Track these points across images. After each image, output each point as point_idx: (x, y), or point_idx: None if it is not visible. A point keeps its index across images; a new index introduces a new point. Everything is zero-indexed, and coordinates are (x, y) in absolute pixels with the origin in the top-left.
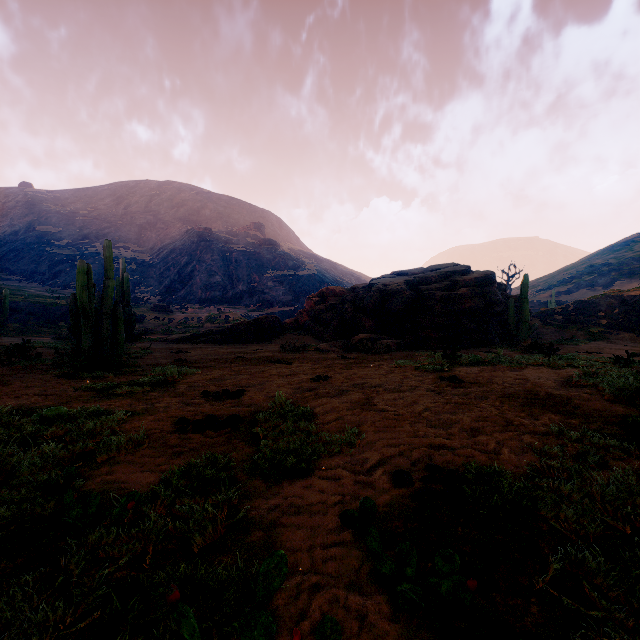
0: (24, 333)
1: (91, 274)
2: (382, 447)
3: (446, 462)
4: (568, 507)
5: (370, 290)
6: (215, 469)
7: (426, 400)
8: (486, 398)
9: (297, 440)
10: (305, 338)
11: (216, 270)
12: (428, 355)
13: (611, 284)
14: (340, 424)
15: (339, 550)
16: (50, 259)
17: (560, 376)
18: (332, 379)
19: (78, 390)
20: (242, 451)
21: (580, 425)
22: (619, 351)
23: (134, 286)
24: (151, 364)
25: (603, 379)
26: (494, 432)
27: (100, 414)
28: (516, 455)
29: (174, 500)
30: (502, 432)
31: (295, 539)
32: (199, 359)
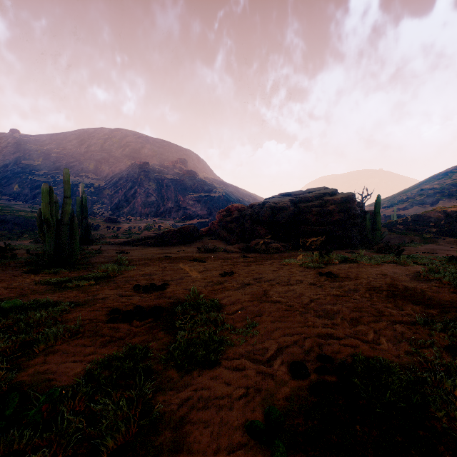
0: (10, 238)
1: (53, 194)
2: (279, 336)
3: (335, 352)
4: (456, 403)
5: (264, 206)
6: (134, 361)
7: (311, 292)
8: (357, 290)
9: (207, 330)
10: (216, 242)
11: (152, 192)
12: (307, 255)
13: (436, 203)
14: (243, 314)
15: (244, 455)
16: (31, 184)
17: (410, 272)
18: (236, 274)
19: (38, 284)
20: (161, 340)
21: (439, 315)
22: (448, 252)
23: (92, 204)
24: (99, 262)
25: (445, 274)
26: (370, 322)
27: (49, 305)
28: (393, 344)
29: (94, 393)
30: (376, 322)
31: (202, 440)
32: (136, 258)
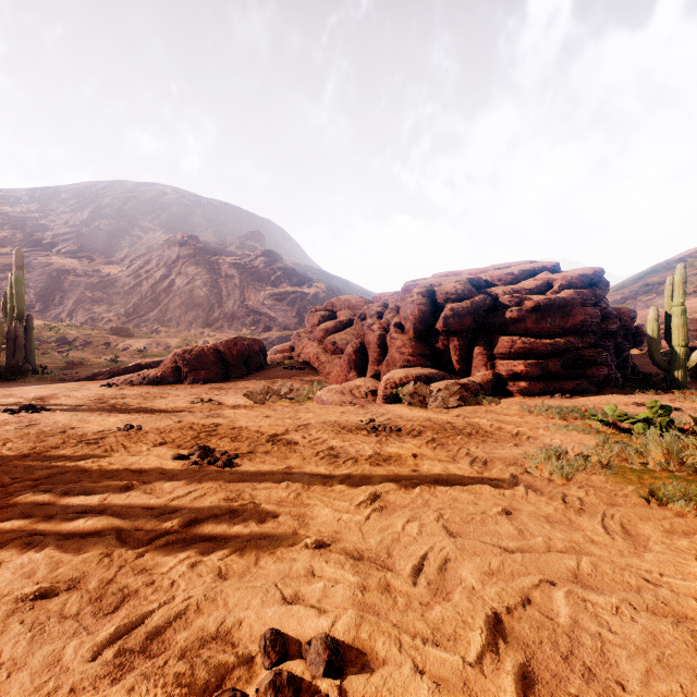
0: None
1: None
2: None
3: None
4: None
5: (408, 295)
6: None
7: None
8: None
9: None
10: (301, 374)
11: (201, 285)
12: (558, 417)
13: None
14: None
15: None
16: None
17: None
18: None
19: None
20: None
21: None
22: None
23: (92, 304)
24: None
25: None
26: None
27: None
28: None
29: None
30: None
31: None
32: (13, 436)
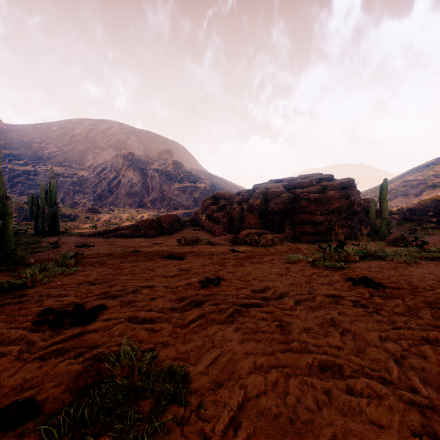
0: None
1: None
2: None
3: None
4: None
5: (254, 193)
6: None
7: (376, 332)
8: None
9: None
10: (200, 233)
11: (136, 182)
12: (311, 248)
13: (420, 193)
14: None
15: None
16: (10, 173)
17: None
18: (225, 283)
19: None
20: None
21: None
22: None
23: (74, 194)
24: (42, 259)
25: None
26: None
27: None
28: None
29: None
30: None
31: None
32: (95, 253)
